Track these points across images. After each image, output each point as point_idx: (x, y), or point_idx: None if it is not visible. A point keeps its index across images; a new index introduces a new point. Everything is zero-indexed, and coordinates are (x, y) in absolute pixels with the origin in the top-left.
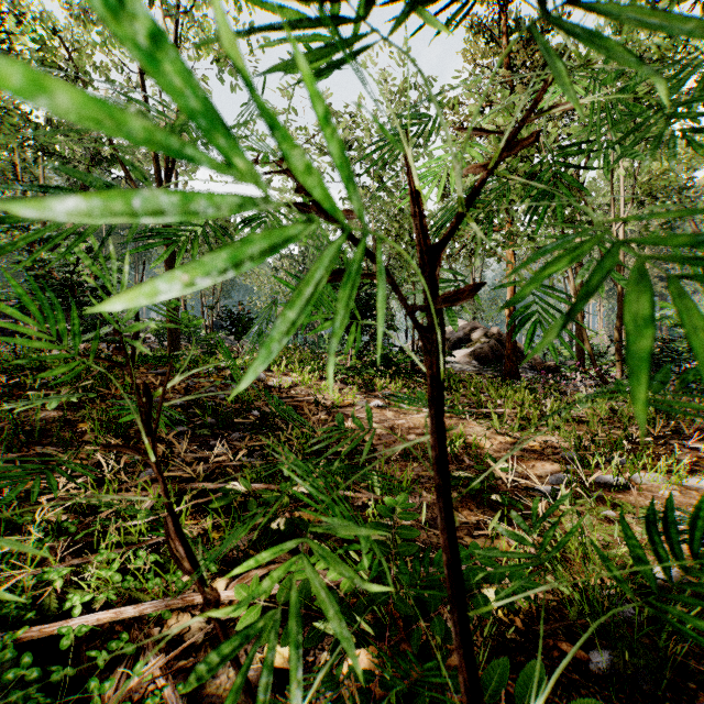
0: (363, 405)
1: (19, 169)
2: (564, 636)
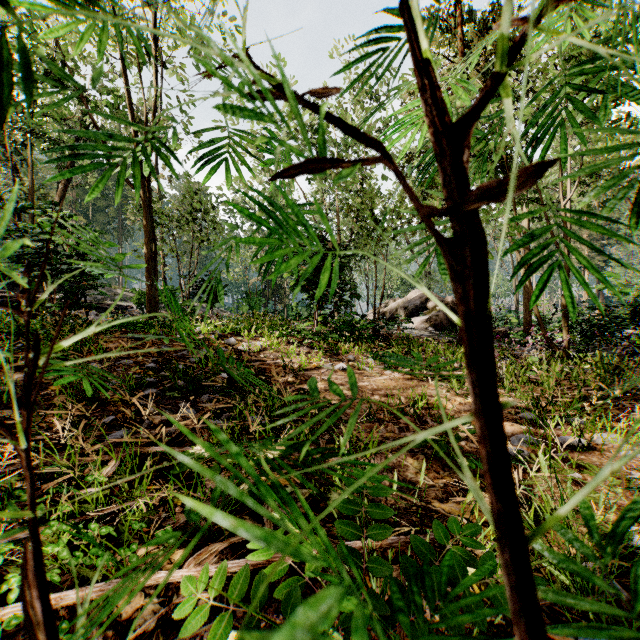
0: (328, 368)
1: (9, 150)
2: (549, 617)
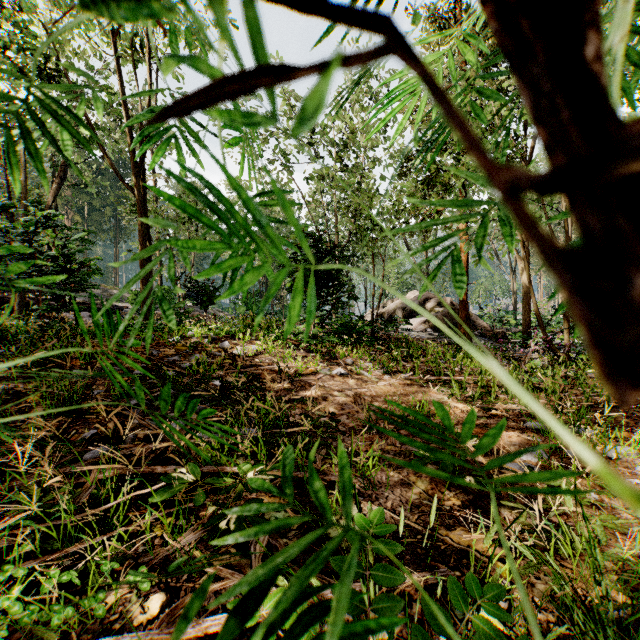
0: (326, 373)
1: (2, 148)
2: None
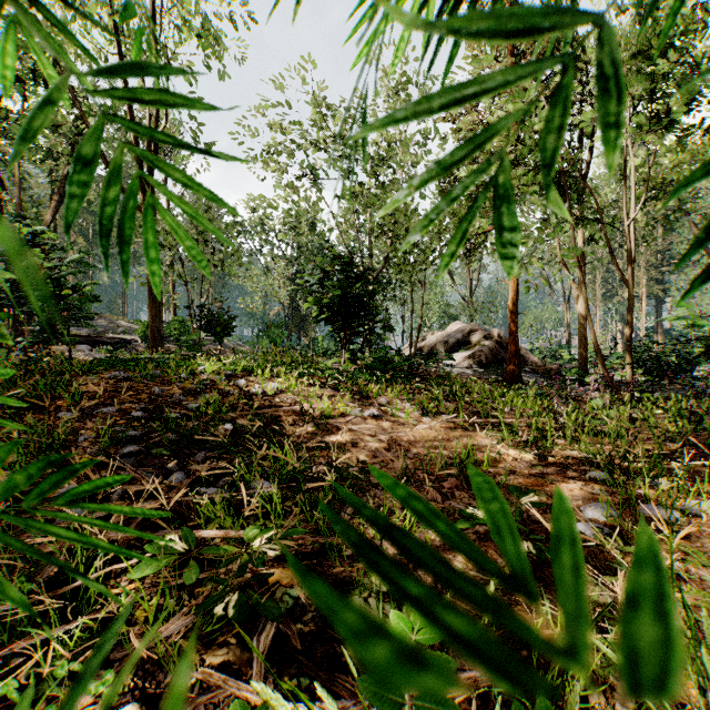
0: (356, 414)
1: None
2: None
